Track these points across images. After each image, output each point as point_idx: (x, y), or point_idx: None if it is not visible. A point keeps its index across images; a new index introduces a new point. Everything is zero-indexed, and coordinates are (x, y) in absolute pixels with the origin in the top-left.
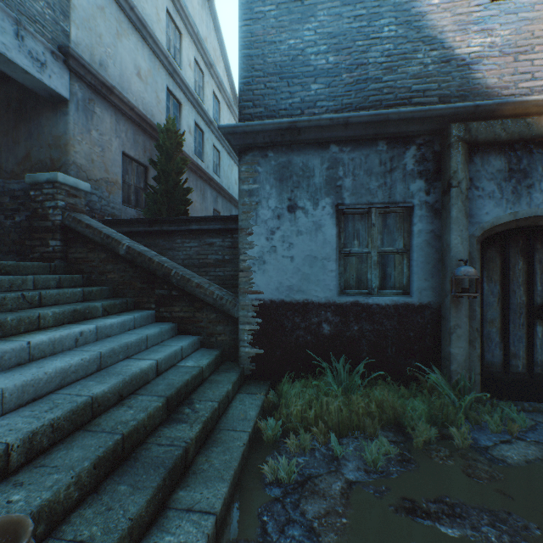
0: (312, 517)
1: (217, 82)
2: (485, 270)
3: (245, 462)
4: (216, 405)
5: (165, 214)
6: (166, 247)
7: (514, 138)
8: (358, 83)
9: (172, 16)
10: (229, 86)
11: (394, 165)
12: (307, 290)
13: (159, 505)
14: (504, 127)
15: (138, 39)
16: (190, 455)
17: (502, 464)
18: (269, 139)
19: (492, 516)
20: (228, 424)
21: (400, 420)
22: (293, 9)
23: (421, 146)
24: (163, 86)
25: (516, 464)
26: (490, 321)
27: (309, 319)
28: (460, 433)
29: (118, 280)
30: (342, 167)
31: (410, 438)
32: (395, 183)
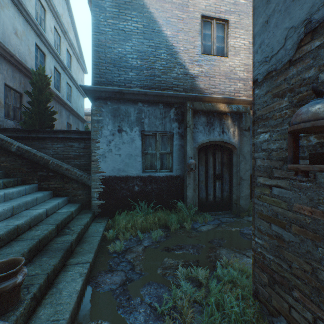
0: (130, 258)
1: (70, 43)
2: (200, 161)
3: (99, 248)
4: (83, 227)
5: (37, 126)
6: (40, 147)
7: (208, 110)
8: (151, 76)
9: None
10: (77, 46)
11: (166, 115)
12: (127, 170)
13: (62, 264)
14: (205, 106)
15: (16, 10)
16: (73, 247)
17: (200, 232)
18: (108, 95)
19: (193, 245)
20: (89, 235)
21: (167, 223)
22: (120, 34)
23: (176, 108)
24: (33, 42)
25: (204, 231)
26: (202, 181)
27: (128, 184)
28: (188, 224)
29: (9, 167)
30: (144, 113)
31: (170, 229)
32: (166, 123)
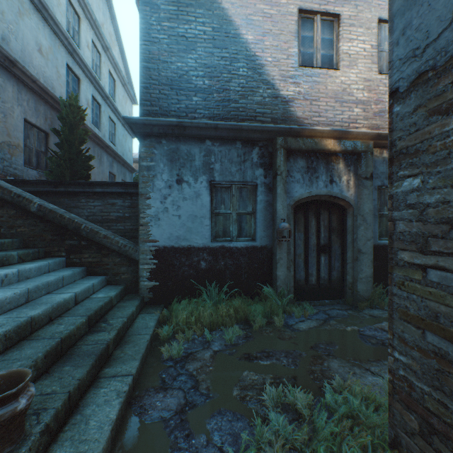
0: (193, 370)
1: (113, 63)
2: (296, 225)
3: (149, 352)
4: (126, 320)
5: (68, 176)
6: (71, 205)
7: (309, 149)
8: (224, 101)
9: (72, 2)
10: (124, 67)
11: (246, 157)
12: (190, 239)
13: (93, 376)
14: (304, 143)
15: (40, 19)
16: (110, 349)
17: (297, 331)
18: (163, 131)
19: (286, 353)
20: (135, 332)
21: (248, 317)
22: (180, 42)
23: (261, 147)
24: (63, 62)
25: (304, 330)
26: (299, 255)
27: (191, 259)
28: (278, 319)
29: (28, 233)
30: (214, 156)
31: (252, 326)
32: (247, 169)
